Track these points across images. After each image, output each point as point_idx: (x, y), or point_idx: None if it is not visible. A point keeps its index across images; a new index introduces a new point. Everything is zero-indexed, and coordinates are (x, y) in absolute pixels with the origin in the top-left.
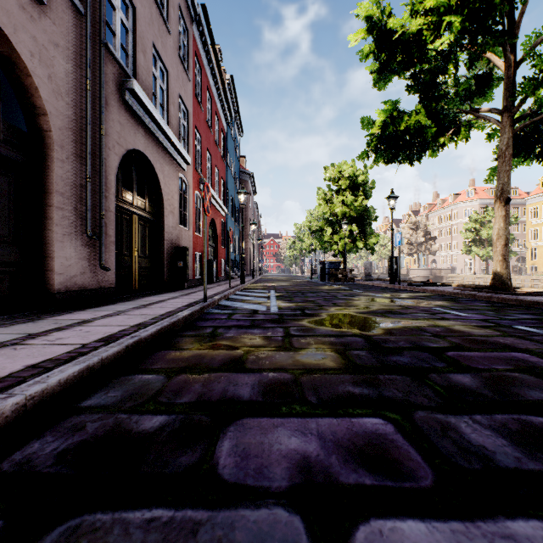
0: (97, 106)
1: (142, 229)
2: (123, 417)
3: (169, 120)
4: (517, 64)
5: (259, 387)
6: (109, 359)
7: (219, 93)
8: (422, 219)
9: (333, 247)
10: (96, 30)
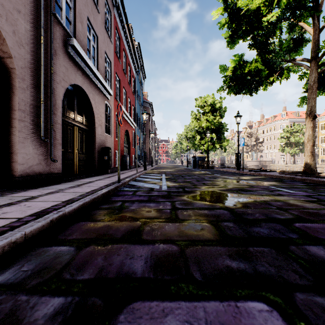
0: (48, 54)
1: (81, 135)
2: (22, 299)
3: (98, 67)
4: (320, 30)
5: (151, 260)
6: (33, 232)
7: (131, 53)
8: (254, 130)
9: (200, 147)
10: (48, 4)
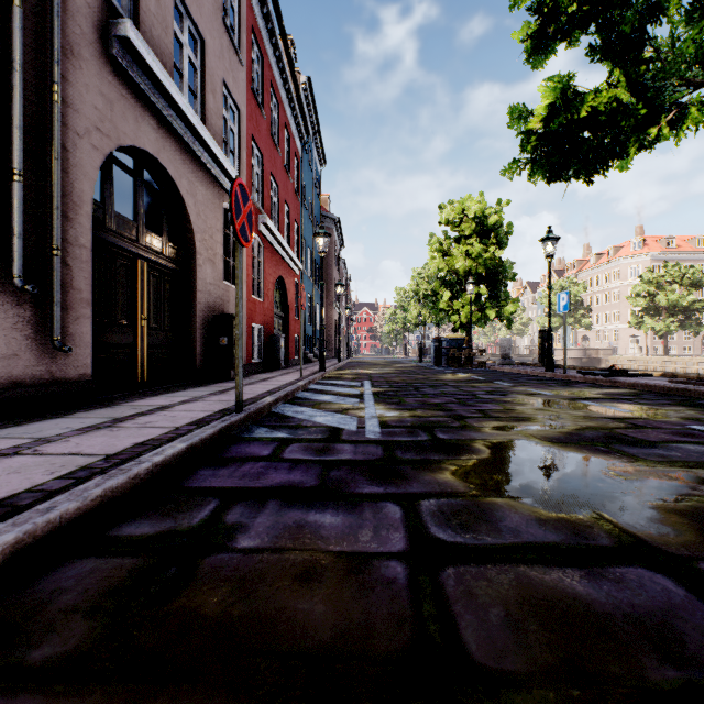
0: (47, 50)
1: (158, 284)
2: None
3: (205, 115)
4: None
5: None
6: None
7: (290, 98)
8: (569, 280)
9: (452, 317)
10: None
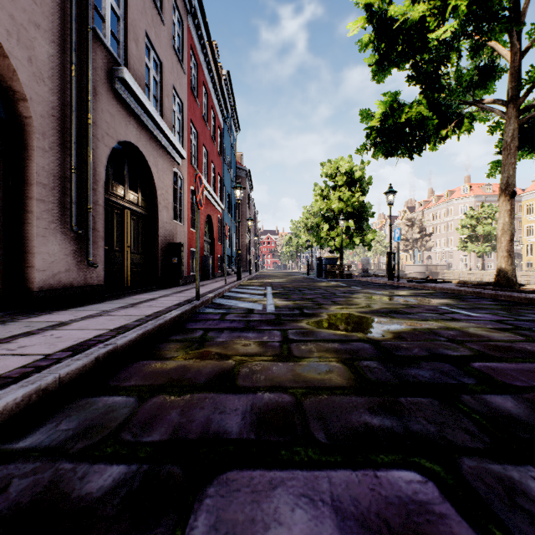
0: (84, 94)
1: (135, 224)
2: (66, 467)
3: (163, 112)
4: (522, 53)
5: (251, 415)
6: (71, 375)
7: (215, 88)
8: (417, 215)
9: (329, 243)
10: (83, 13)
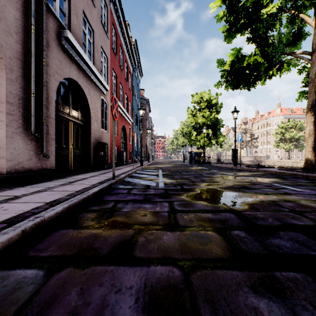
0: (40, 45)
1: (76, 131)
2: None
3: (94, 61)
4: None
5: (144, 296)
6: None
7: (127, 49)
8: (249, 127)
9: (197, 143)
10: None
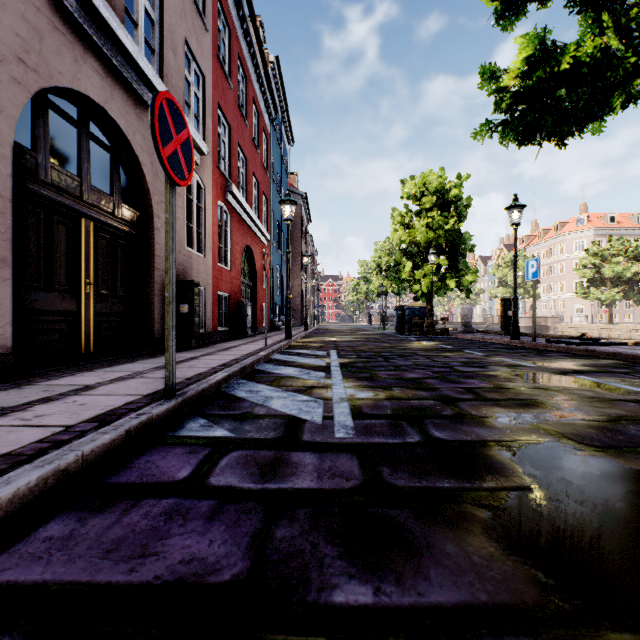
0: None
1: (108, 247)
2: None
3: (164, 72)
4: None
5: None
6: None
7: (258, 74)
8: (519, 254)
9: (413, 287)
10: None
